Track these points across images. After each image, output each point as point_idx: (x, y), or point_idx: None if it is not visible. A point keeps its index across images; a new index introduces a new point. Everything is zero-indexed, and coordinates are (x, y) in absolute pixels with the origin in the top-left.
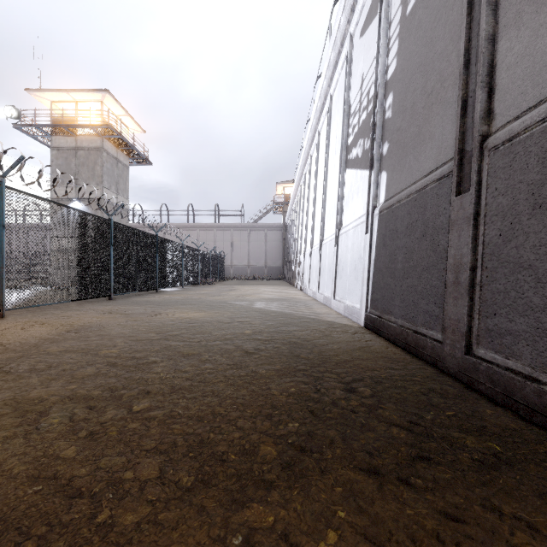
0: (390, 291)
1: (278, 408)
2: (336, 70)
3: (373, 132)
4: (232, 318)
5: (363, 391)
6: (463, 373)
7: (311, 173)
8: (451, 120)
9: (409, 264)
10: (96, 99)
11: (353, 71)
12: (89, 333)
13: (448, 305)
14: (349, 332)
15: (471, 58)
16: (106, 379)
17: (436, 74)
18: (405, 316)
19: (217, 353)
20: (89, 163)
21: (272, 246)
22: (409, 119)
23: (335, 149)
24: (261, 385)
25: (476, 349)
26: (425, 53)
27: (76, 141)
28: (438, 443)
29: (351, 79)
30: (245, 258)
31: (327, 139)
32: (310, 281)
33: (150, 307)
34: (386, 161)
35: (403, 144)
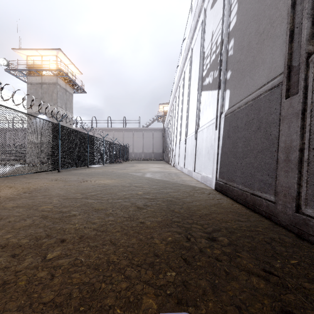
0: (233, 166)
1: (158, 256)
2: (195, 32)
3: (220, 66)
4: (130, 183)
5: (222, 240)
6: (294, 226)
7: (179, 97)
8: (279, 47)
9: (247, 148)
10: (53, 54)
11: (206, 31)
12: (37, 194)
13: (280, 176)
14: (206, 193)
15: (297, 0)
16: (36, 229)
17: (266, 19)
18: (244, 183)
19: (118, 208)
20: (49, 92)
21: (156, 141)
22: (246, 53)
23: (194, 80)
24: (147, 235)
25: (304, 209)
26: (257, 7)
27: (41, 79)
28: (294, 295)
29: (205, 36)
30: (141, 148)
31: (190, 75)
32: (179, 161)
33: (82, 176)
34: (229, 82)
35: (242, 70)
